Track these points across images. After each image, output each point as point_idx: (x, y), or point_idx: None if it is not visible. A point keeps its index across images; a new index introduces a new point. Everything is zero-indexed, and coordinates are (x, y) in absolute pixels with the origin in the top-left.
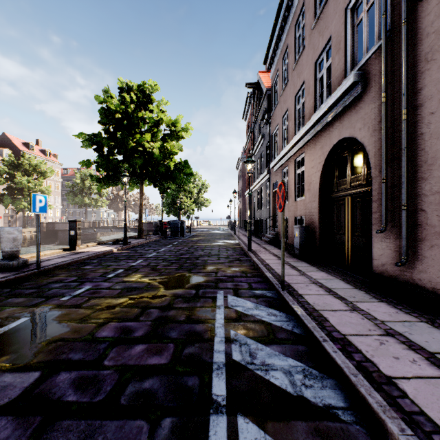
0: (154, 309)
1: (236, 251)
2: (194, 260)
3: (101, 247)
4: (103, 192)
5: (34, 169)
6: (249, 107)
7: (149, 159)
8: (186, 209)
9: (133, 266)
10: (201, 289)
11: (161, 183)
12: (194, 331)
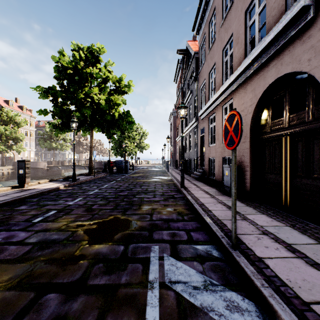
0: (55, 291)
1: (170, 188)
2: (131, 197)
3: (51, 183)
4: (67, 138)
5: (11, 120)
6: (179, 72)
7: (97, 109)
8: (130, 151)
9: (69, 206)
10: (132, 243)
11: (108, 130)
12: None
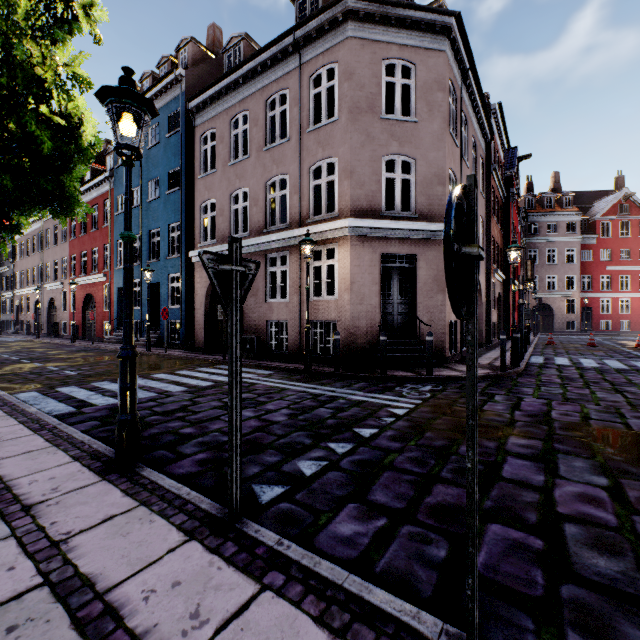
0: None
1: None
2: None
3: None
4: None
5: None
6: None
7: None
8: None
9: None
10: None
11: None
12: None
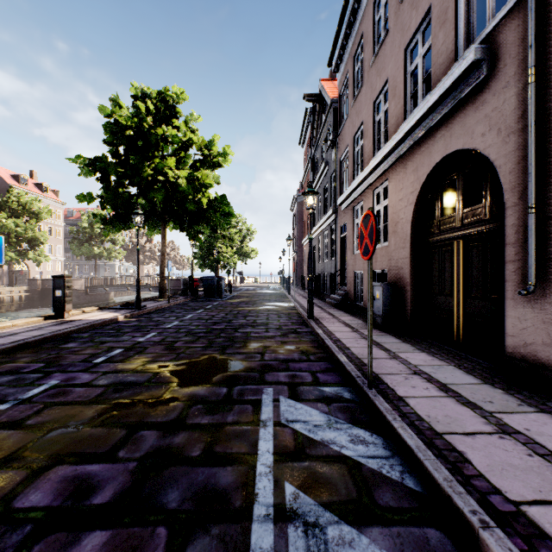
0: (150, 429)
1: (292, 319)
2: (232, 332)
3: (102, 313)
4: (118, 239)
5: (25, 208)
6: (308, 129)
7: (173, 193)
8: (226, 261)
9: (140, 343)
10: (237, 385)
11: (191, 226)
12: (215, 488)
